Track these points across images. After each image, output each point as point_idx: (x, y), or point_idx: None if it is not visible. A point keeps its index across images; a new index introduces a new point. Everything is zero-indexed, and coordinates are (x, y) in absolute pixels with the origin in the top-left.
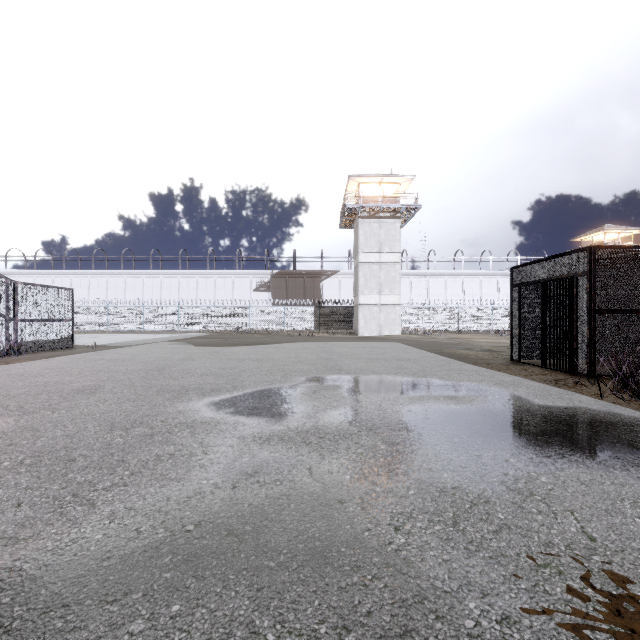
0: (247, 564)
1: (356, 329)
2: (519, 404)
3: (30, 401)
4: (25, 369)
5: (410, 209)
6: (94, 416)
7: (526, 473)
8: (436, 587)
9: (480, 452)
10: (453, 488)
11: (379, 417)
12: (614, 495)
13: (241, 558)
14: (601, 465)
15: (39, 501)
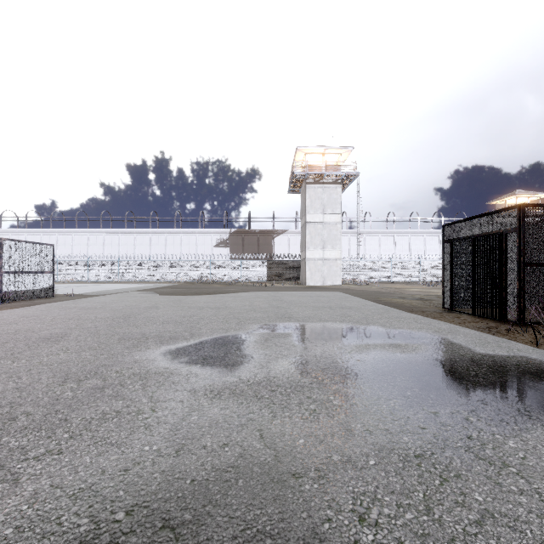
0: None
1: (303, 280)
2: (462, 353)
3: None
4: (3, 317)
5: (349, 176)
6: (51, 366)
7: (491, 435)
8: None
9: (436, 408)
10: (417, 456)
11: (329, 367)
12: None
13: None
14: None
15: None
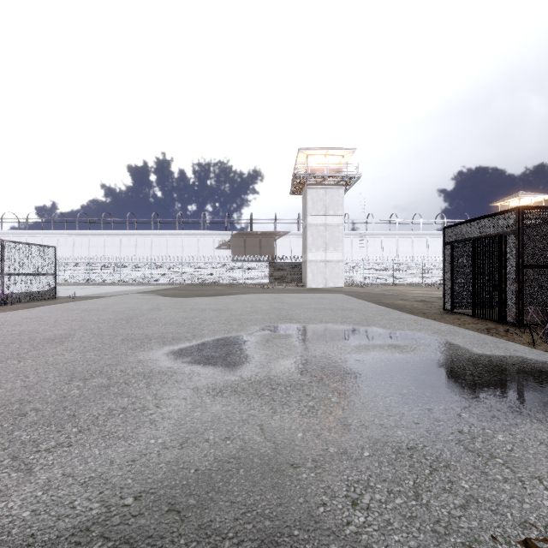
0: None
1: (305, 282)
2: (459, 353)
3: (1, 350)
4: (6, 318)
5: (352, 178)
6: (57, 366)
7: (481, 430)
8: None
9: (430, 405)
10: (409, 448)
11: (328, 366)
12: None
13: (180, 545)
14: None
15: None
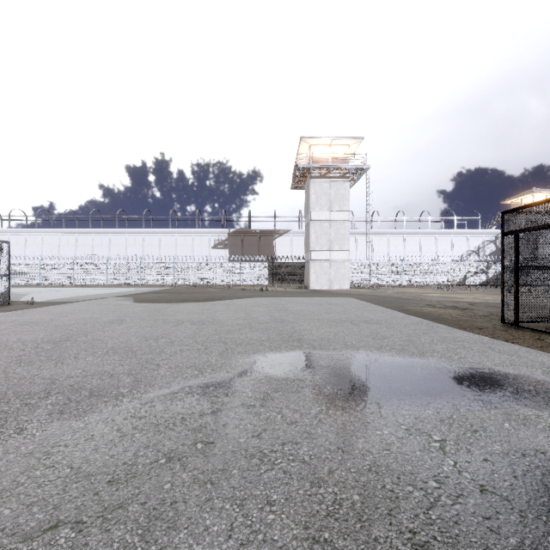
0: None
1: (307, 283)
2: None
3: None
4: None
5: (359, 169)
6: None
7: None
8: None
9: None
10: None
11: (434, 534)
12: None
13: None
14: None
15: None
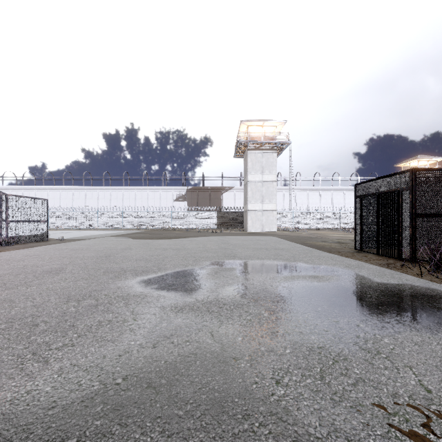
0: (161, 413)
1: (246, 227)
2: (363, 282)
3: (11, 279)
4: (11, 256)
5: (283, 144)
6: (56, 291)
7: (373, 335)
8: (310, 433)
9: (337, 319)
10: (319, 348)
11: (262, 291)
12: (440, 353)
13: (157, 407)
14: (428, 329)
15: (6, 359)
